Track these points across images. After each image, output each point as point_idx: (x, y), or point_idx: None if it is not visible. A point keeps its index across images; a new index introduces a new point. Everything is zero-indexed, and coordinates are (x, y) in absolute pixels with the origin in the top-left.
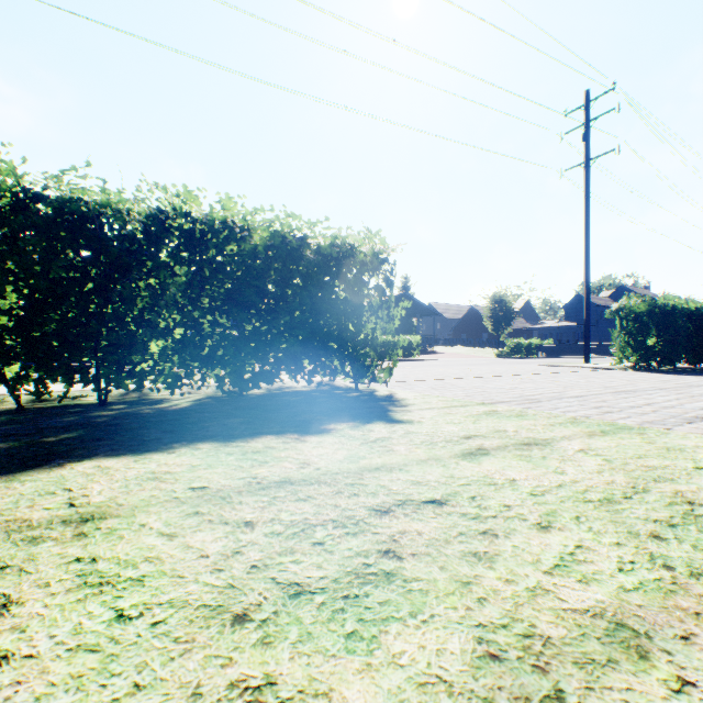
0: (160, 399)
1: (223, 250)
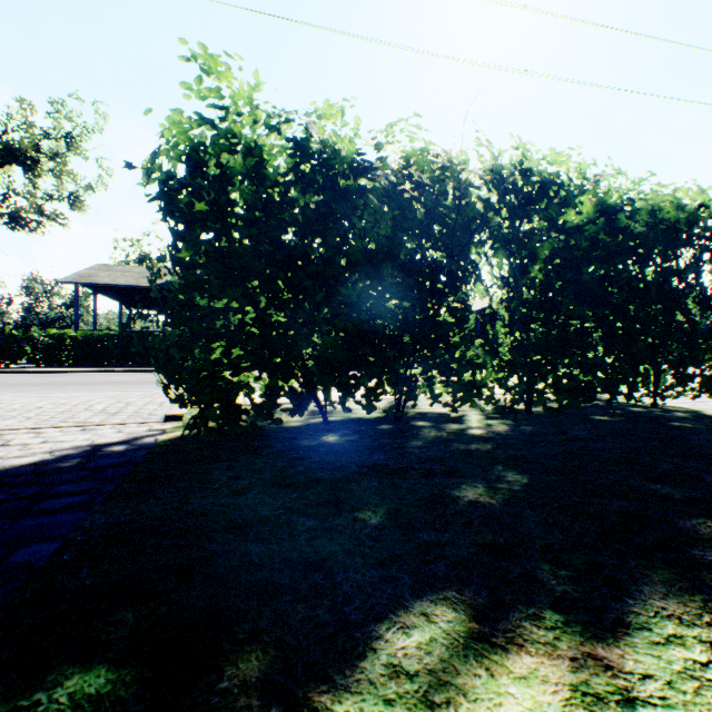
0: (437, 414)
1: (556, 222)
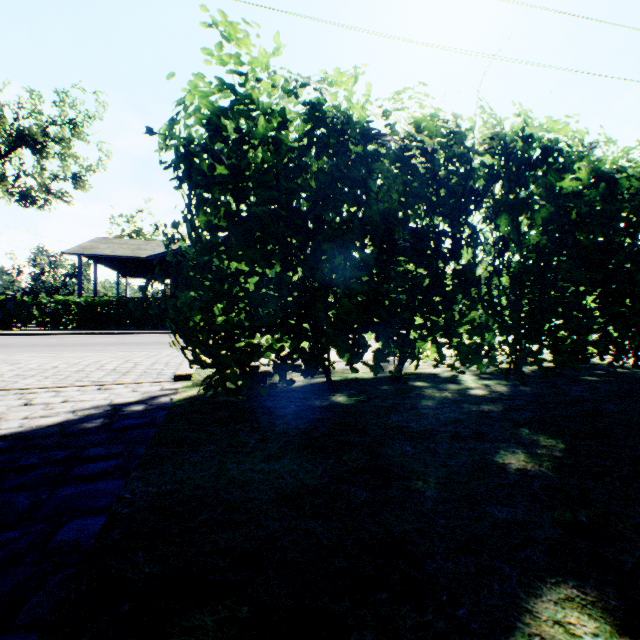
0: (429, 374)
1: (554, 188)
